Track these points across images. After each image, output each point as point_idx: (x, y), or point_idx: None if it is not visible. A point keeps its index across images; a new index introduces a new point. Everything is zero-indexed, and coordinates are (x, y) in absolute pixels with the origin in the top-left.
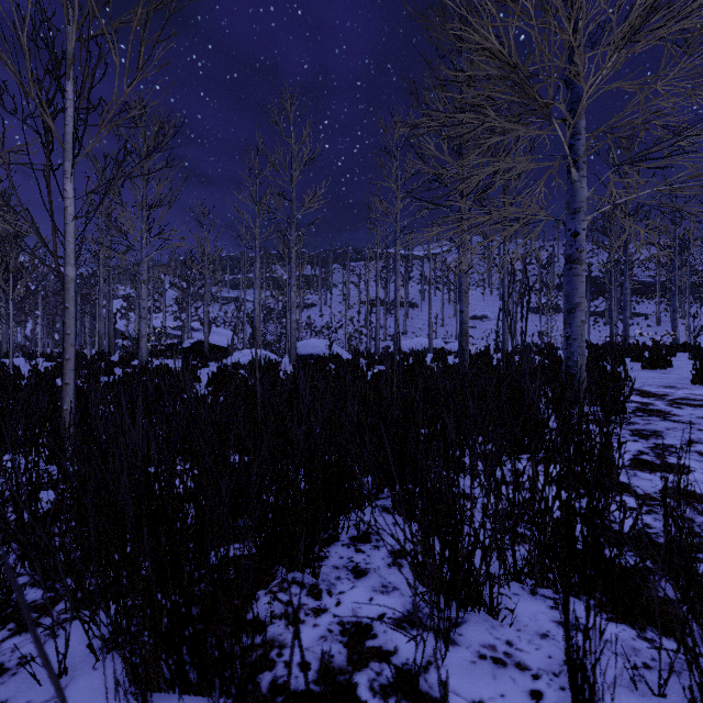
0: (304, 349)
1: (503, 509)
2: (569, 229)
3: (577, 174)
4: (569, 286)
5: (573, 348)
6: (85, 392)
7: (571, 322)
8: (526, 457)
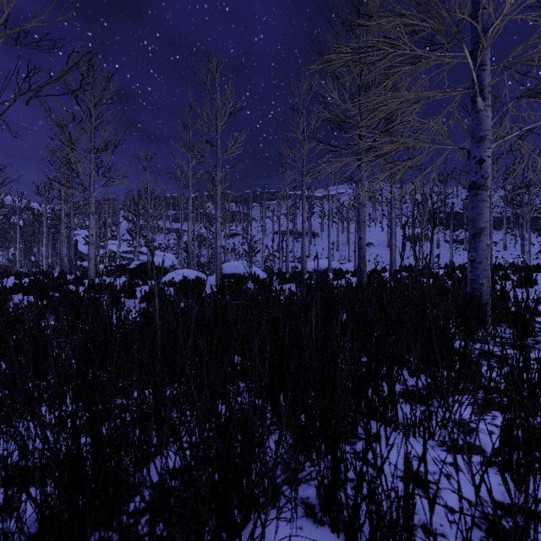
0: (228, 269)
1: (504, 540)
2: (474, 156)
3: (483, 103)
4: (474, 211)
5: (479, 271)
6: (14, 312)
7: (477, 246)
8: (464, 399)
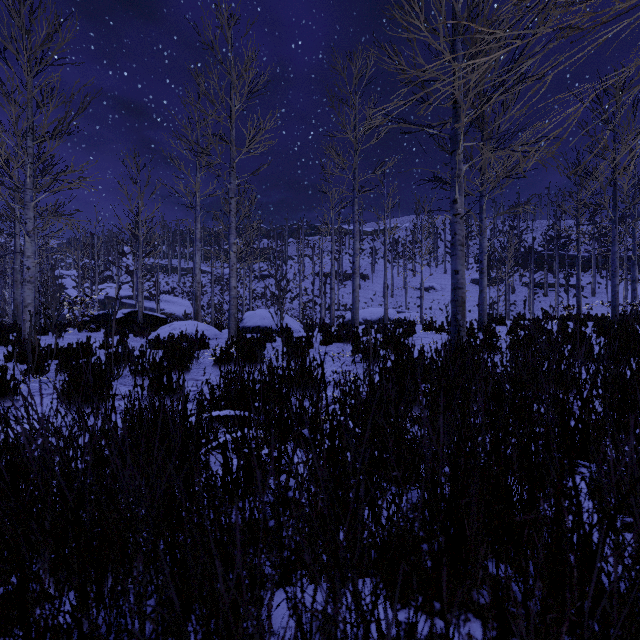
0: (251, 321)
1: None
2: None
3: None
4: None
5: None
6: None
7: None
8: None
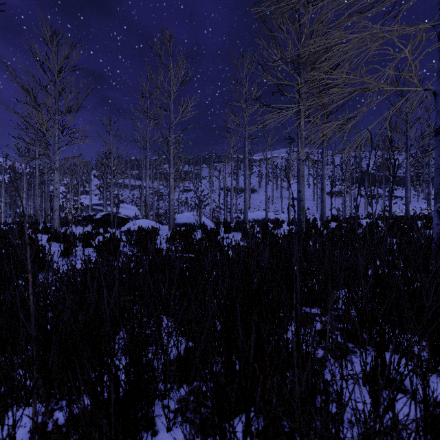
0: (181, 219)
1: None
2: None
3: None
4: None
5: None
6: None
7: None
8: None
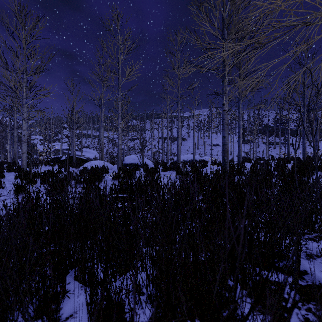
0: (128, 160)
1: None
2: None
3: None
4: None
5: None
6: None
7: None
8: None
